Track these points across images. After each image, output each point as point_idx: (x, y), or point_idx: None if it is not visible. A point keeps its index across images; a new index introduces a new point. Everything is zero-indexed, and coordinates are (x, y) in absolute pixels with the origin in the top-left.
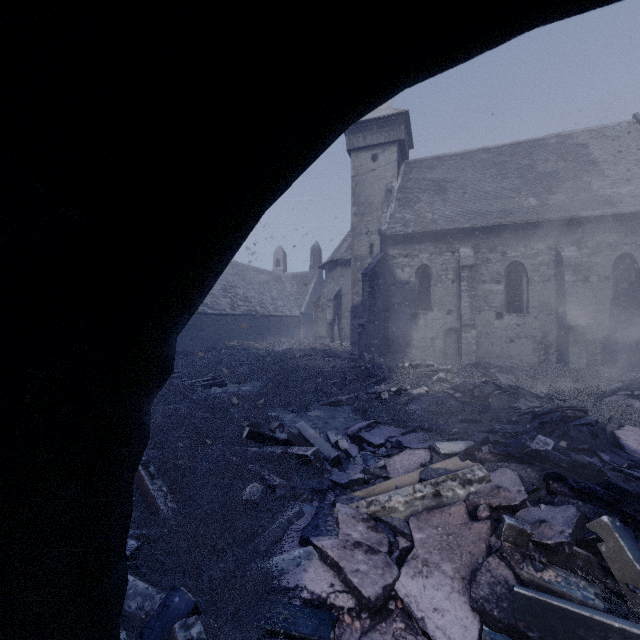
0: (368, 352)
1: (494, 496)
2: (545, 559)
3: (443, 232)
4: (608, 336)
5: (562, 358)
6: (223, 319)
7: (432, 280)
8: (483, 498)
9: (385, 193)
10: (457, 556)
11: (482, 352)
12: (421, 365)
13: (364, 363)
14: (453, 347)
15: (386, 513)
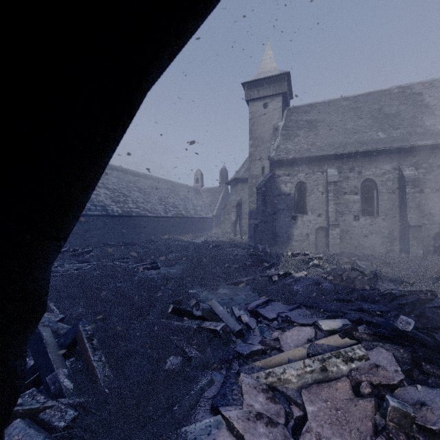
0: (261, 244)
1: (374, 374)
2: None
3: (315, 158)
4: (438, 233)
5: (404, 249)
6: (159, 220)
7: (307, 192)
8: (364, 375)
9: (273, 130)
10: (346, 432)
11: (344, 244)
12: (300, 254)
13: (258, 252)
14: (322, 240)
15: (281, 384)
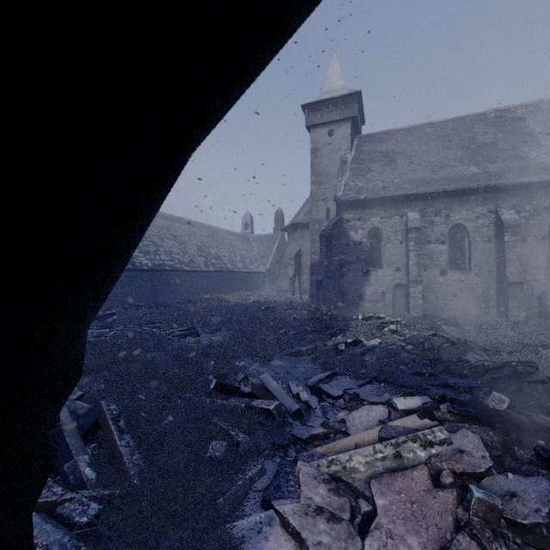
0: (325, 305)
1: (457, 461)
2: (520, 540)
3: (392, 198)
4: (545, 291)
5: (502, 311)
6: (198, 275)
7: (382, 241)
8: (446, 462)
9: (340, 164)
10: (423, 528)
11: (428, 305)
12: (373, 317)
13: (322, 315)
14: (401, 300)
15: (347, 473)
